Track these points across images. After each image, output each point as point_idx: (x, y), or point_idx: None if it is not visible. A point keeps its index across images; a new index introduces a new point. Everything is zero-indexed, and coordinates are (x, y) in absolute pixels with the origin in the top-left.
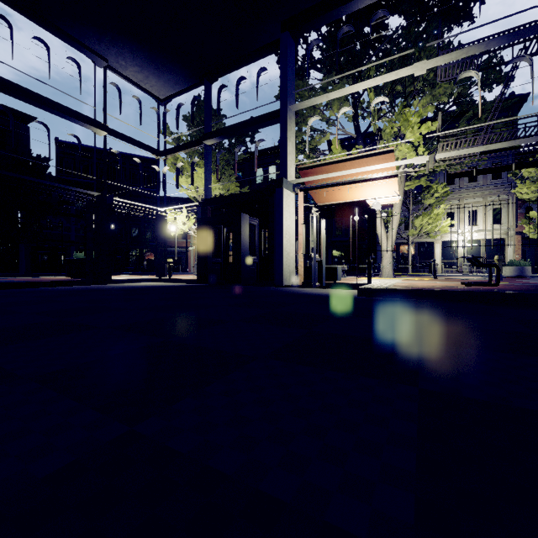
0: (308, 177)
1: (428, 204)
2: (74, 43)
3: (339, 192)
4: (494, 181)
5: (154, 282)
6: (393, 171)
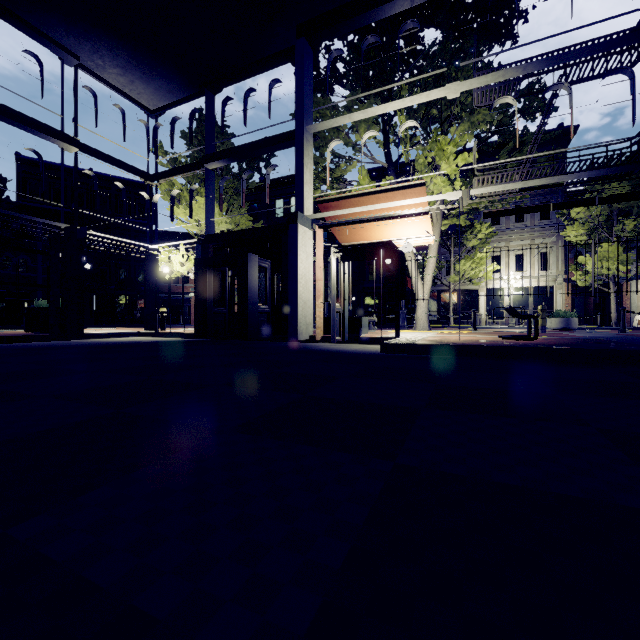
0: (327, 212)
1: (471, 246)
2: (33, 33)
3: (365, 231)
4: (542, 221)
5: (142, 336)
6: (425, 207)
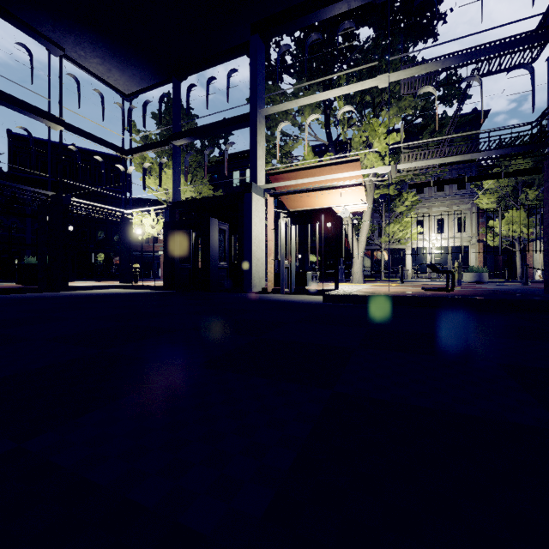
0: (277, 183)
1: (399, 212)
2: (24, 27)
3: (309, 199)
4: (459, 191)
5: (118, 288)
6: (359, 179)
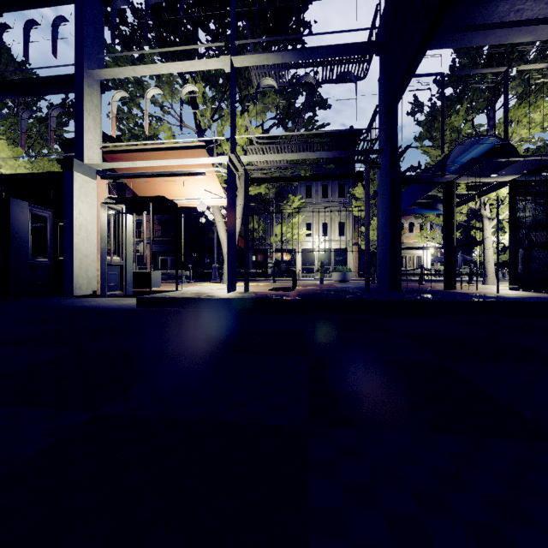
0: (110, 163)
1: (288, 214)
2: None
3: (162, 188)
4: (340, 199)
5: None
6: (206, 168)
